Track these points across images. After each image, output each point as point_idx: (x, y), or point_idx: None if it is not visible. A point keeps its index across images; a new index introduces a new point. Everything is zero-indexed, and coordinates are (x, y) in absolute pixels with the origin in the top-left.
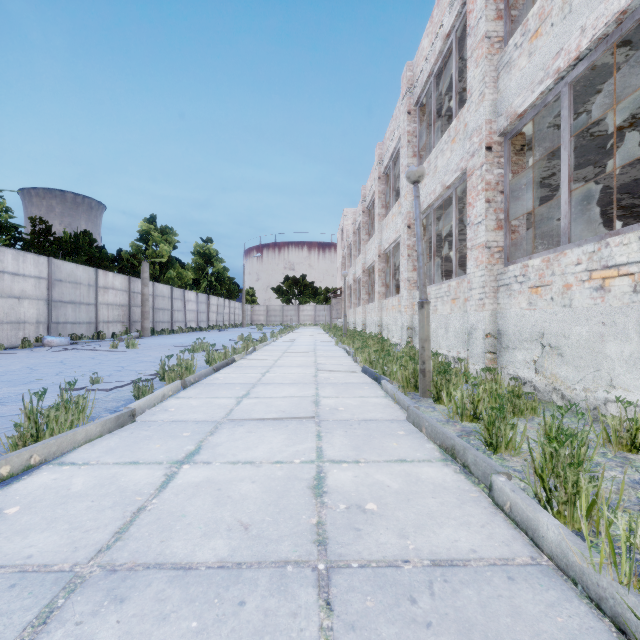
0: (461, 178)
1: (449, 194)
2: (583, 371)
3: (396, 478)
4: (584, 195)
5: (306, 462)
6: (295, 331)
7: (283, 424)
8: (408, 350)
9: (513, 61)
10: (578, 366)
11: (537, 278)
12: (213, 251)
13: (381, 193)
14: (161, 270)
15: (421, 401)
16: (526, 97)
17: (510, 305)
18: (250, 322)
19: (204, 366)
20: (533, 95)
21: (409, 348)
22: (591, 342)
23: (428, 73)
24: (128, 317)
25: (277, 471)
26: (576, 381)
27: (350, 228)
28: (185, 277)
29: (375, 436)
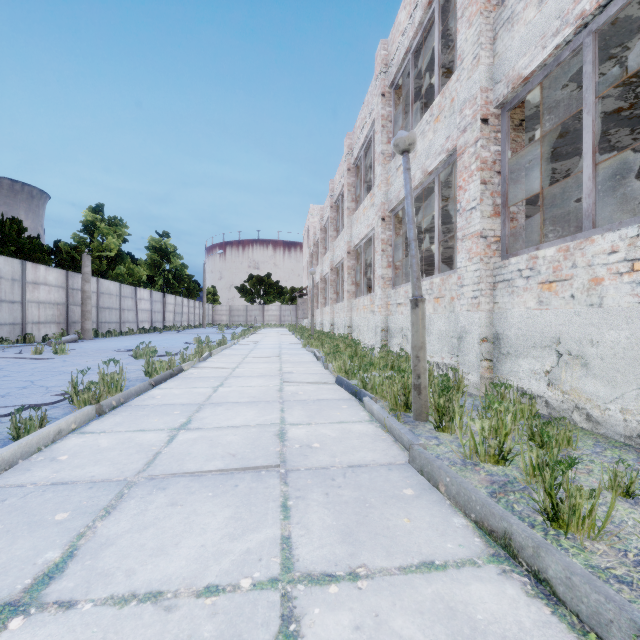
0: (446, 162)
1: (430, 181)
2: (621, 387)
3: (433, 626)
4: (562, 191)
5: (262, 586)
6: (259, 332)
7: (230, 482)
8: (386, 355)
9: (516, 15)
10: (613, 381)
11: (551, 271)
12: (170, 246)
13: (351, 186)
14: (109, 265)
15: (417, 427)
16: (535, 55)
17: (512, 304)
18: (212, 322)
19: (142, 378)
20: (545, 51)
21: (387, 353)
22: (633, 351)
23: (406, 49)
24: (65, 317)
25: (203, 623)
26: (610, 399)
27: (317, 225)
28: (137, 273)
29: (372, 502)
